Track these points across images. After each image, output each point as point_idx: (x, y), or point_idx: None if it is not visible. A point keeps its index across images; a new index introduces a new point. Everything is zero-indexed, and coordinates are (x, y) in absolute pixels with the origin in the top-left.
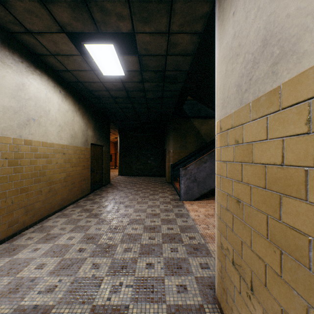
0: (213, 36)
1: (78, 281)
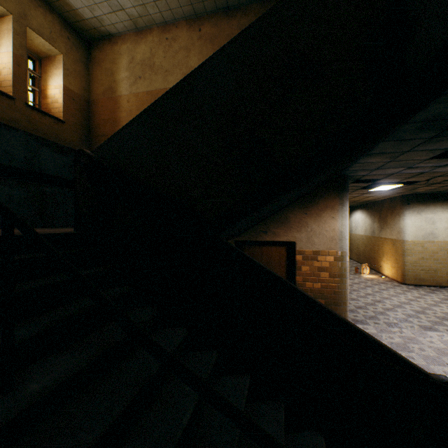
0: (344, 169)
1: (429, 337)
